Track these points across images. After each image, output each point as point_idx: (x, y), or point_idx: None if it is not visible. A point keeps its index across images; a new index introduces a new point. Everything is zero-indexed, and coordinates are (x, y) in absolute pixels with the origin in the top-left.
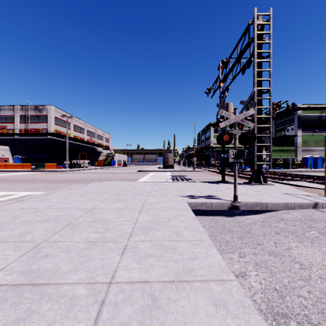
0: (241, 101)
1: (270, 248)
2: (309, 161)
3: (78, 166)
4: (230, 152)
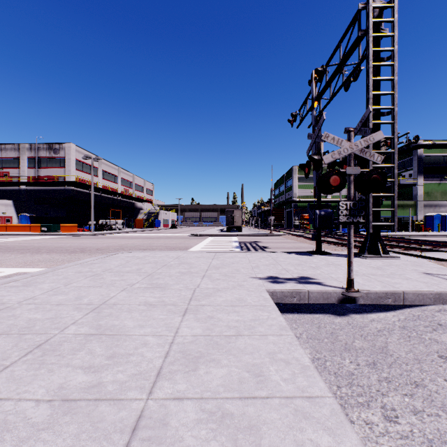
0: (347, 128)
1: (444, 398)
2: (435, 221)
3: (107, 228)
4: (341, 205)
